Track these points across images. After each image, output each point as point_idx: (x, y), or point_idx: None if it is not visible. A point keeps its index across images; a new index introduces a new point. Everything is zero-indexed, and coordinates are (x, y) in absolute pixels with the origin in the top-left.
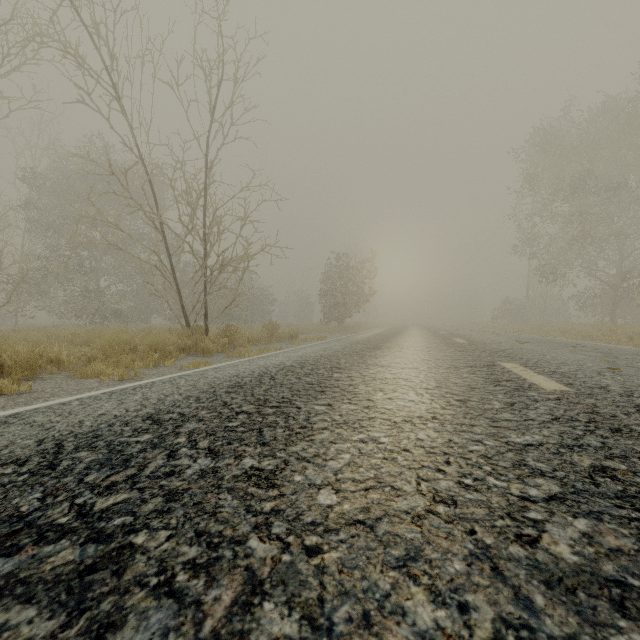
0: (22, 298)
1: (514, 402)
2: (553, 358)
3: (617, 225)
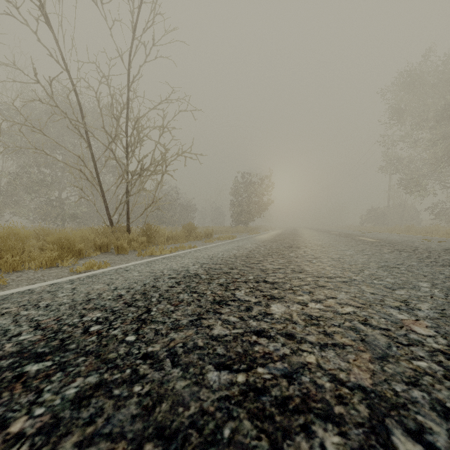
0: None
1: None
2: None
3: None
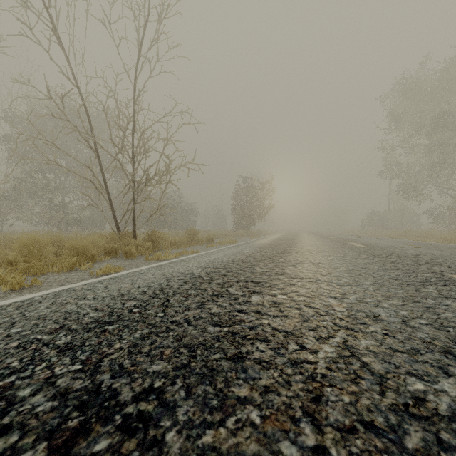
0: (3, 210)
1: None
2: None
3: None
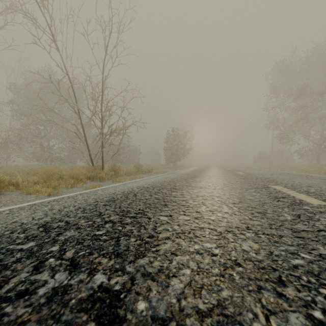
0: (9, 151)
1: (299, 214)
2: (300, 183)
3: (321, 112)
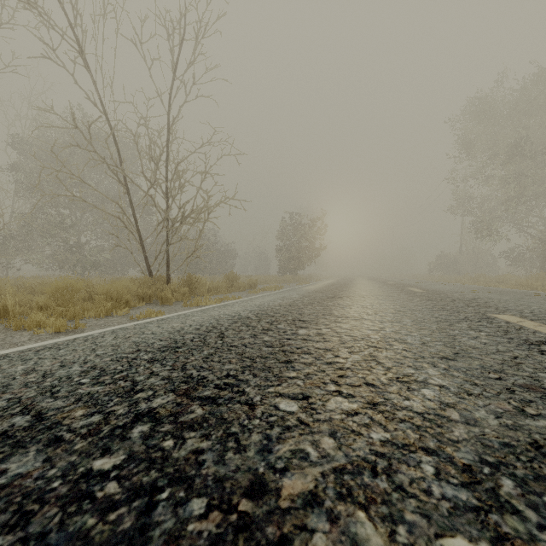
0: (10, 252)
1: None
2: (543, 309)
3: None
